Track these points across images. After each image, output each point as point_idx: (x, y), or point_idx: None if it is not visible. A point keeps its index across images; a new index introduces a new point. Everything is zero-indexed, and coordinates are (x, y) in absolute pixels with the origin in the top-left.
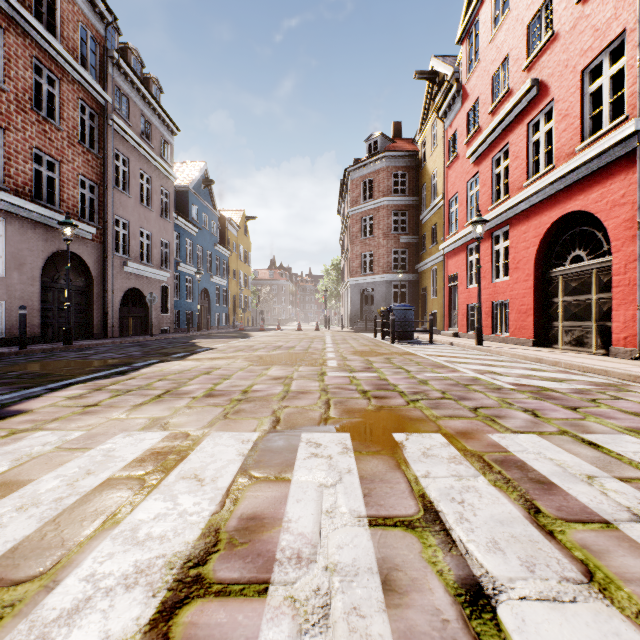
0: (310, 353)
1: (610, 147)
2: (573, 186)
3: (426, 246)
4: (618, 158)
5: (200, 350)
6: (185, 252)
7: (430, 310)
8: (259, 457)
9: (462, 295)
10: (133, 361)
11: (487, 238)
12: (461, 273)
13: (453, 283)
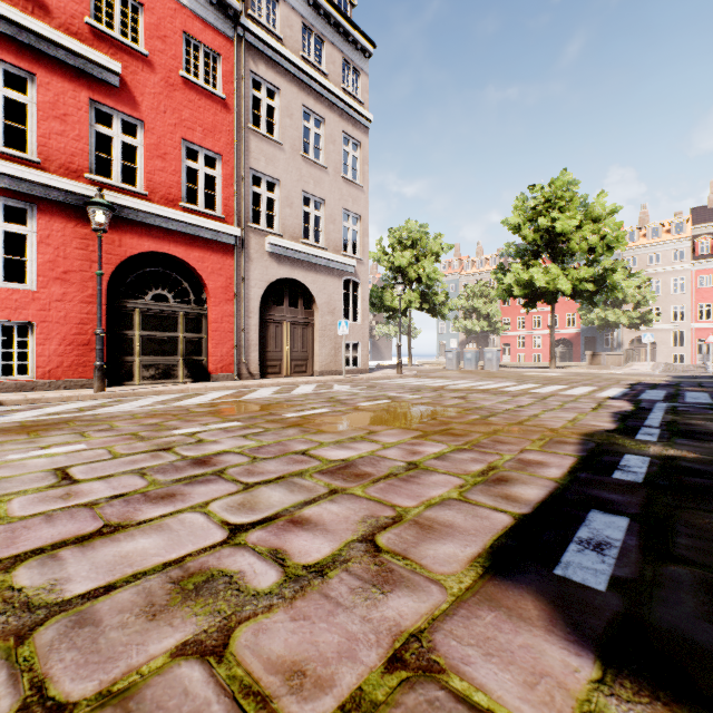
0: (315, 419)
1: (221, 232)
2: (174, 233)
3: None
4: (218, 241)
5: (597, 507)
6: None
7: None
8: (501, 388)
9: None
10: (701, 442)
11: None
12: None
13: None
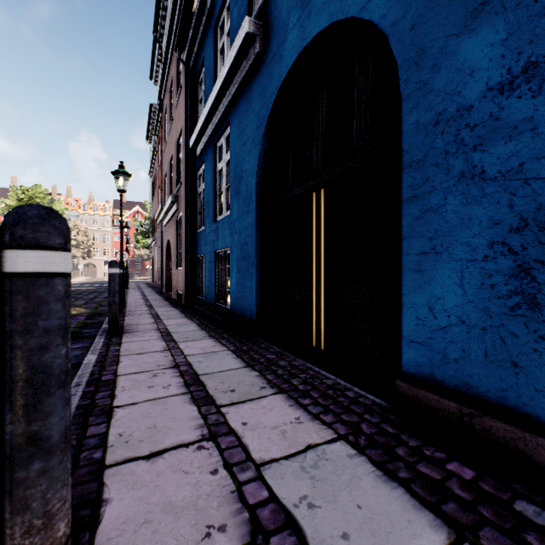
0: None
1: None
2: None
3: None
4: None
5: None
6: (215, 75)
7: None
8: None
9: None
10: None
11: None
12: None
13: None
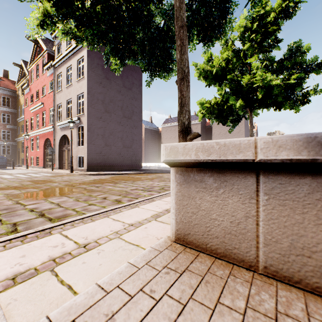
0: None
1: (51, 128)
2: (48, 132)
3: (20, 132)
4: (53, 131)
5: None
6: None
7: (21, 157)
8: None
9: (30, 153)
10: None
11: (35, 137)
12: (29, 146)
13: (27, 149)
